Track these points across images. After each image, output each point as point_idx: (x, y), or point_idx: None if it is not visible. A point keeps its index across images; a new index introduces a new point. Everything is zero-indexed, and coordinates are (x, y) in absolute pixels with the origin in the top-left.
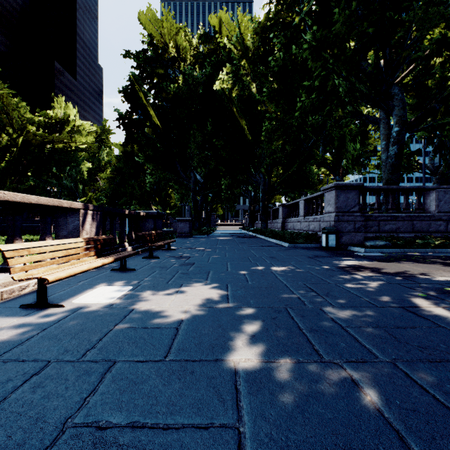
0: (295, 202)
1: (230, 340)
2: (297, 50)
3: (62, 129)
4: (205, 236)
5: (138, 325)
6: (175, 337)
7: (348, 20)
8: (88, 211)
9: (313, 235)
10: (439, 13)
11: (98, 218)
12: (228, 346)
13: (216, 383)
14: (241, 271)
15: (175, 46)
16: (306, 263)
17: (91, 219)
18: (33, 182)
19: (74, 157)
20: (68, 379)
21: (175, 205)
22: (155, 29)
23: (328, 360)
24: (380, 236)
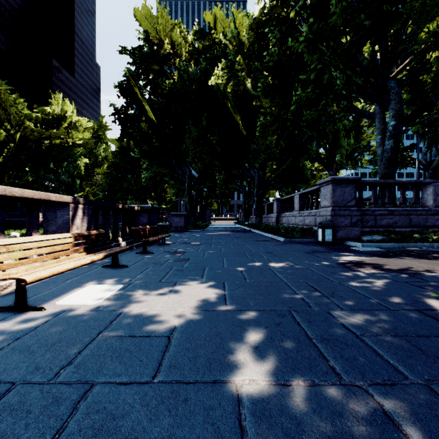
0: (290, 196)
1: (230, 353)
2: (292, 43)
3: (60, 125)
4: (200, 231)
5: (124, 333)
6: (166, 350)
7: (345, 12)
8: (79, 205)
9: (308, 229)
10: (436, 5)
11: (89, 212)
12: (228, 361)
13: (216, 417)
14: (238, 268)
15: (170, 42)
16: (304, 258)
17: (82, 214)
18: (31, 177)
19: (71, 153)
20: (31, 411)
21: (170, 200)
22: (151, 26)
23: (349, 382)
24: (377, 231)
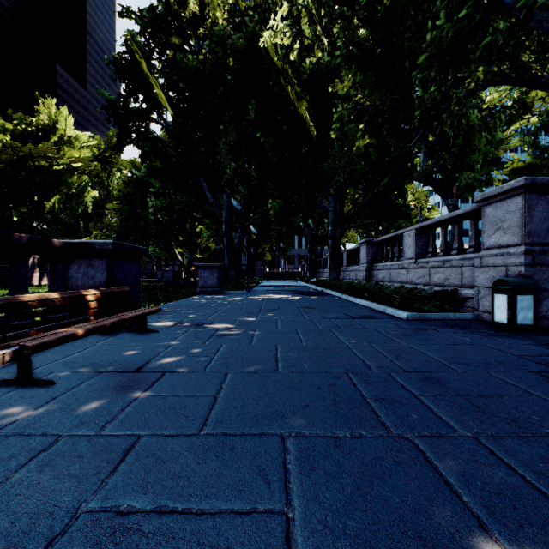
0: (394, 235)
1: None
2: None
3: (47, 140)
4: (244, 292)
5: None
6: None
7: None
8: None
9: (449, 293)
10: None
11: None
12: None
13: None
14: None
15: (198, 0)
16: None
17: None
18: (18, 217)
19: (64, 180)
20: None
21: (208, 248)
22: None
23: None
24: None
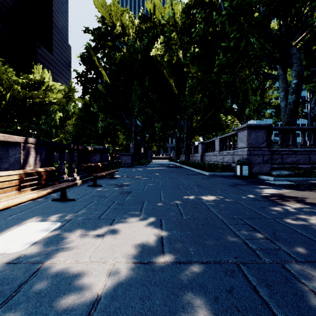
0: (212, 140)
1: None
2: (216, 17)
3: (39, 88)
4: (143, 166)
5: (25, 312)
6: None
7: None
8: (31, 145)
9: (227, 165)
10: None
11: (42, 151)
12: None
13: None
14: (174, 201)
15: (121, 25)
16: (230, 191)
17: (35, 152)
18: (20, 127)
19: (48, 109)
20: None
21: (122, 144)
22: (106, 12)
23: None
24: (284, 167)
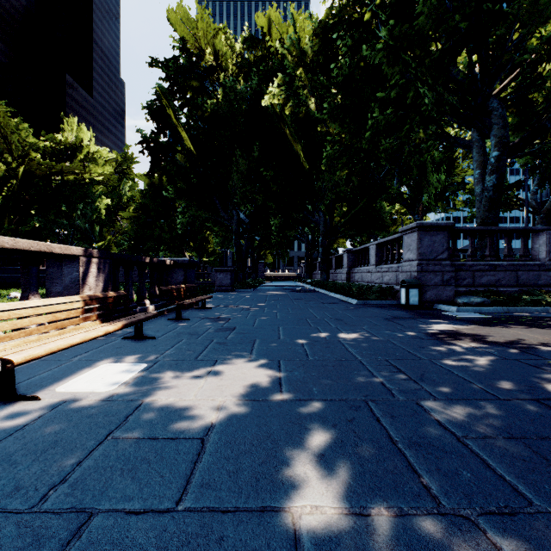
0: (364, 247)
1: (285, 465)
2: (368, 51)
3: (74, 157)
4: (251, 290)
5: (143, 433)
6: (198, 459)
7: (435, 12)
8: (92, 259)
9: (388, 289)
10: None
11: (106, 268)
12: (283, 477)
13: None
14: (298, 340)
15: (213, 52)
16: (383, 327)
17: (96, 270)
18: (38, 223)
19: (89, 192)
20: None
21: (214, 251)
22: (188, 31)
23: (451, 509)
24: (476, 291)
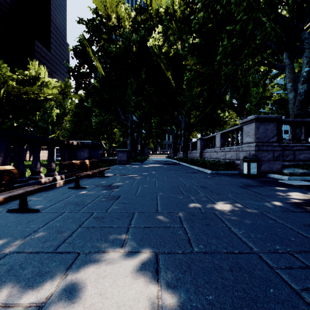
0: (212, 136)
1: None
2: None
3: (35, 84)
4: (139, 163)
5: None
6: None
7: None
8: None
9: (231, 163)
10: None
11: (1, 144)
12: None
13: None
14: (175, 213)
15: (116, 16)
16: (246, 196)
17: None
18: (16, 124)
19: (44, 105)
20: None
21: (119, 140)
22: (101, 4)
23: None
24: (296, 164)
